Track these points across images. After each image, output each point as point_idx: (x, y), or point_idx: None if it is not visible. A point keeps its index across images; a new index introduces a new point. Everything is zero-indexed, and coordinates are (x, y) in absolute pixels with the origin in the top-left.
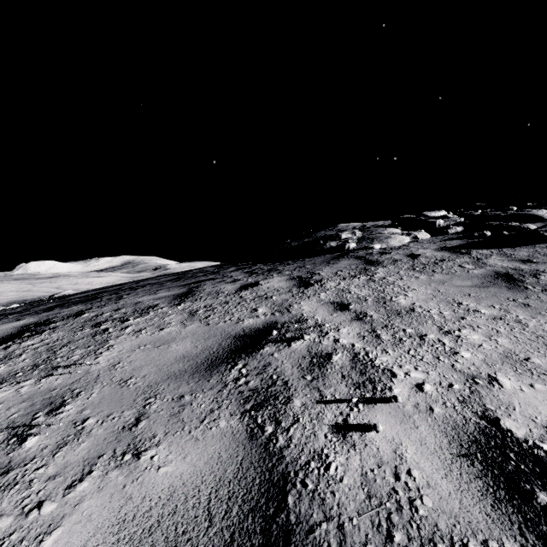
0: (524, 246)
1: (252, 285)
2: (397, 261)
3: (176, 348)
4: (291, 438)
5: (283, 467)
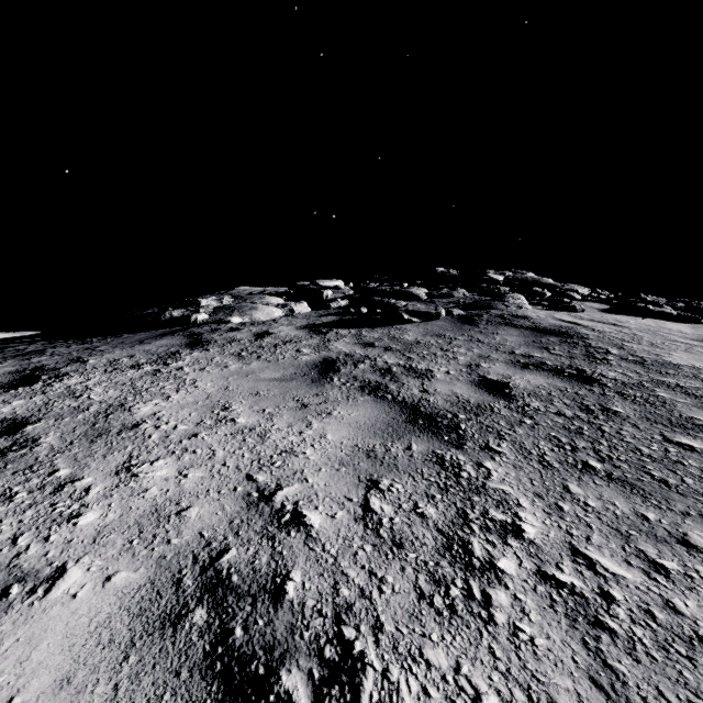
0: (384, 327)
1: None
2: (233, 341)
3: None
4: None
5: None
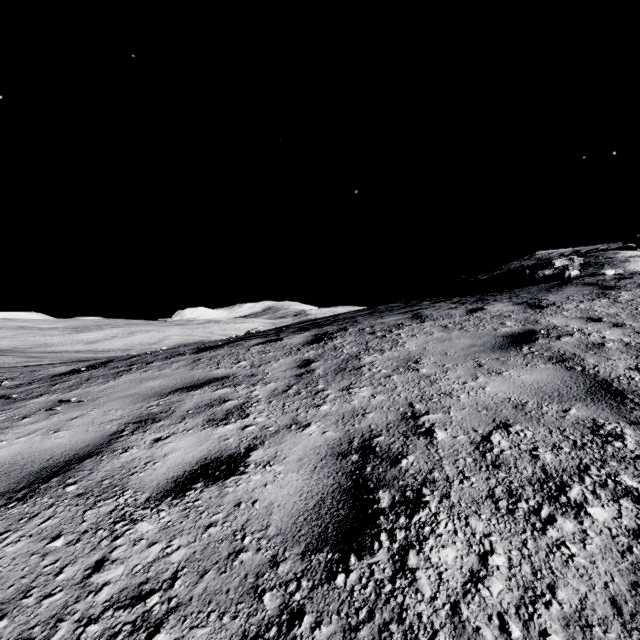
0: None
1: (478, 309)
2: None
3: (459, 342)
4: (597, 371)
5: (601, 378)
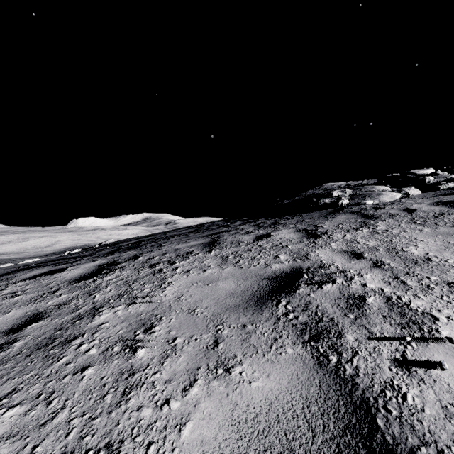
0: None
1: (265, 236)
2: (394, 215)
3: (223, 286)
4: (356, 367)
5: (360, 393)
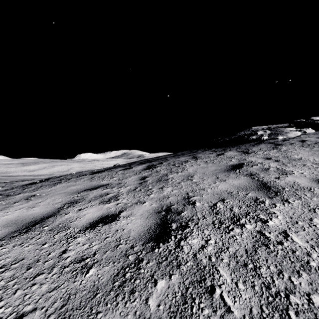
0: None
1: (221, 154)
2: (292, 143)
3: (211, 168)
4: (263, 179)
5: (263, 182)
